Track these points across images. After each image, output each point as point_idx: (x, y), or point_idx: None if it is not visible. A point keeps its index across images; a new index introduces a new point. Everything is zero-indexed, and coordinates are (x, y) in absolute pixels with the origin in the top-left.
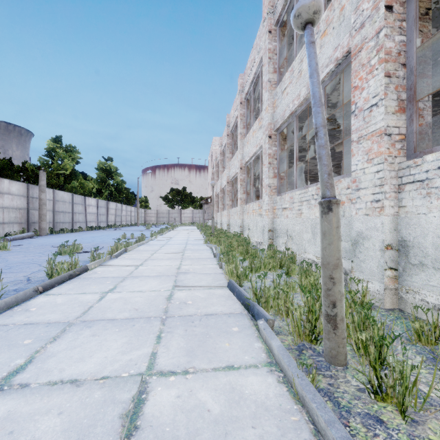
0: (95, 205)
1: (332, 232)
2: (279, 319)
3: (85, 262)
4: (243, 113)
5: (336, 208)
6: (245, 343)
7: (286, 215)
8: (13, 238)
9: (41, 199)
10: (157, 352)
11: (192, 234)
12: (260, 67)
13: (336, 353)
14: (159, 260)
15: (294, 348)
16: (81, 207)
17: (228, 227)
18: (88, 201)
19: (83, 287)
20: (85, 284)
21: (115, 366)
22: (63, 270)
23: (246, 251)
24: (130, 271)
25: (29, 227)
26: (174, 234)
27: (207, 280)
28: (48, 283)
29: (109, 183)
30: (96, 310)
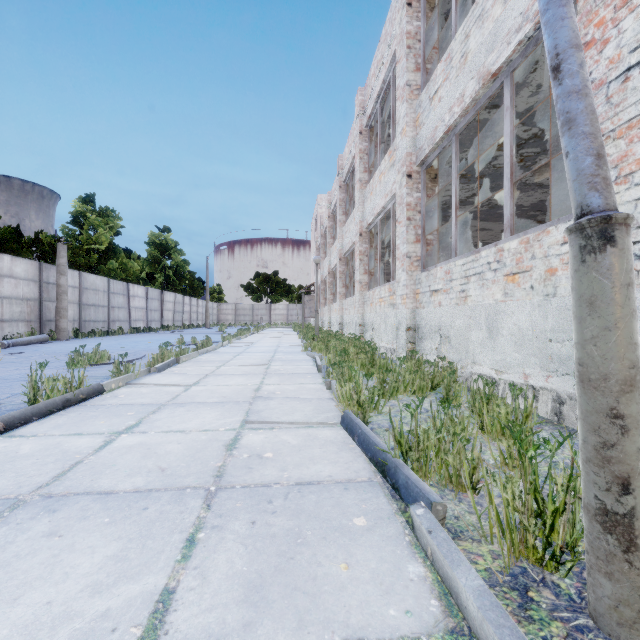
0: (143, 297)
1: (615, 298)
2: (451, 496)
3: (106, 379)
4: (363, 149)
5: (625, 236)
6: (386, 563)
7: (438, 302)
8: (13, 343)
9: (60, 284)
10: (177, 588)
11: (286, 338)
12: (392, 70)
13: (634, 614)
14: (228, 376)
15: (505, 583)
16: (122, 299)
17: (340, 327)
18: (133, 290)
19: (83, 421)
20: (89, 416)
21: (58, 638)
22: (56, 392)
23: (371, 363)
24: (175, 395)
25: (42, 328)
26: (259, 338)
27: (304, 410)
28: (18, 415)
29: (166, 264)
30: (84, 470)
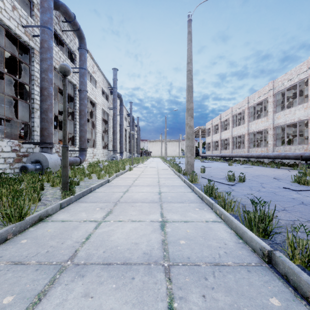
0: None
1: None
2: None
3: None
4: None
5: None
6: None
7: None
8: None
9: None
10: None
11: None
12: None
13: None
14: None
15: None
16: None
17: None
18: None
19: None
20: None
21: None
22: None
23: None
24: None
25: None
26: None
27: None
28: None
29: None
30: None
